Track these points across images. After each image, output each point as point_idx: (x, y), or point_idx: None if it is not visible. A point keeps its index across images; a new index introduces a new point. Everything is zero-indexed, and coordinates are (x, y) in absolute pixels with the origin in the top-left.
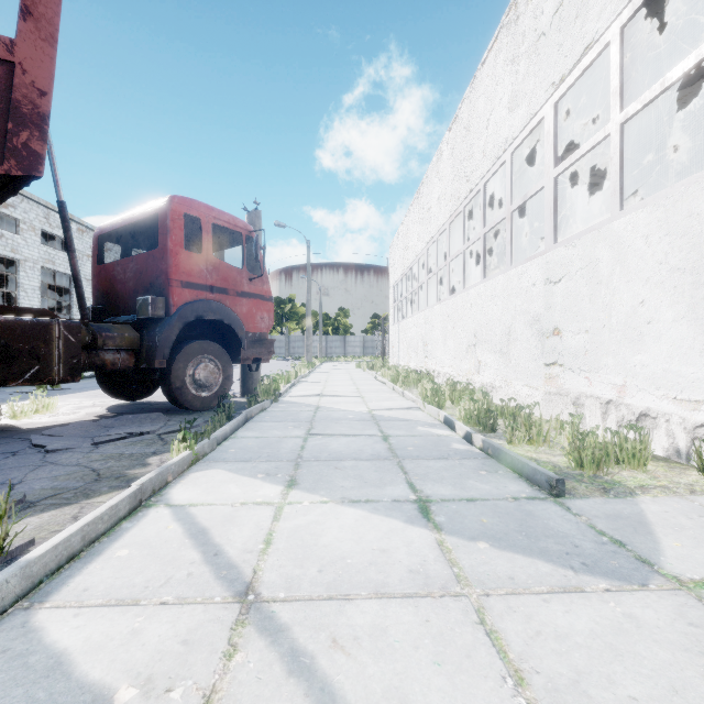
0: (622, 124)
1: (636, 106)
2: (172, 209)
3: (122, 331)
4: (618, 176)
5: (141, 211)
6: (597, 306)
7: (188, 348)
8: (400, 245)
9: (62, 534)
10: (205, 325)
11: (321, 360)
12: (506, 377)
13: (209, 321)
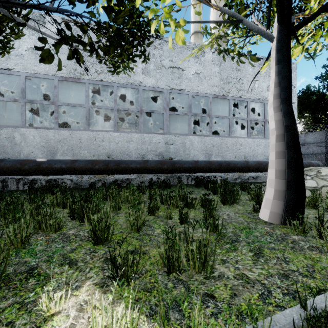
0: None
1: None
2: None
3: None
4: None
5: None
6: None
7: None
8: None
9: None
10: None
11: None
12: None
13: None
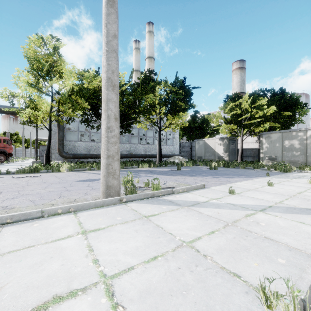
0: None
1: None
2: None
3: None
4: None
5: None
6: None
7: None
8: None
9: (3, 163)
10: (1, 152)
11: (30, 158)
12: None
13: (2, 151)
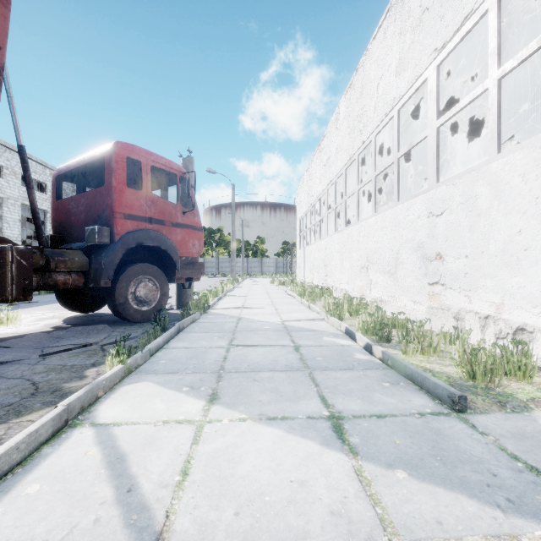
0: (499, 80)
1: (513, 62)
2: (116, 153)
3: (73, 256)
4: (496, 124)
5: (91, 155)
6: (476, 235)
7: (130, 270)
8: (305, 187)
9: None
10: (145, 250)
11: (243, 277)
12: (394, 293)
13: (149, 247)
